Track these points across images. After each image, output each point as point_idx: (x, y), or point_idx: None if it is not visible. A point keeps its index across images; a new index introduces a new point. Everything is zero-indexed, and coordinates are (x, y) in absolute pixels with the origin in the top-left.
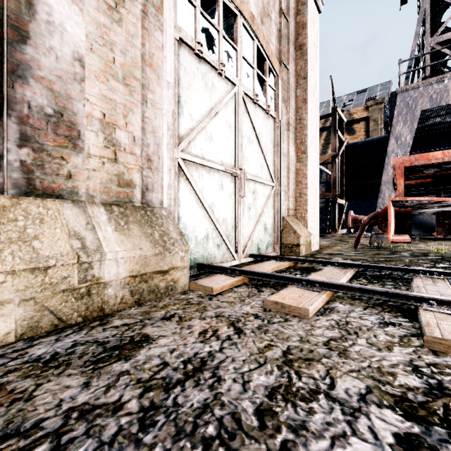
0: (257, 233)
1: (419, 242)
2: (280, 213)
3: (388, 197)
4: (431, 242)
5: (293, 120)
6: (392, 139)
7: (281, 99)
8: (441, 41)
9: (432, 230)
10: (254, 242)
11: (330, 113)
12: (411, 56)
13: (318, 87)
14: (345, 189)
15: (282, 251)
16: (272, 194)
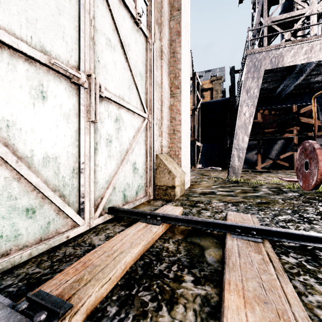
0: (123, 176)
1: (254, 174)
2: (153, 150)
3: (242, 139)
4: (261, 174)
5: (167, 51)
6: (244, 92)
7: (154, 19)
8: (274, 21)
9: (253, 165)
10: (118, 188)
11: (190, 77)
12: (255, 27)
13: (189, 29)
14: (200, 135)
15: (155, 193)
16: (143, 126)
